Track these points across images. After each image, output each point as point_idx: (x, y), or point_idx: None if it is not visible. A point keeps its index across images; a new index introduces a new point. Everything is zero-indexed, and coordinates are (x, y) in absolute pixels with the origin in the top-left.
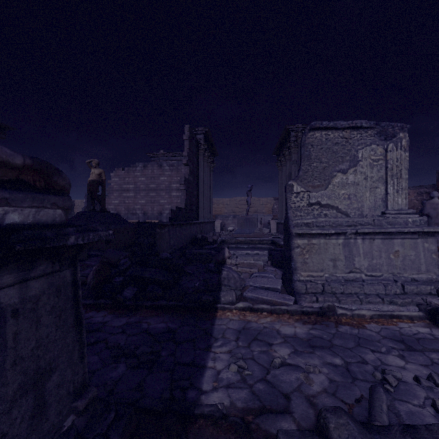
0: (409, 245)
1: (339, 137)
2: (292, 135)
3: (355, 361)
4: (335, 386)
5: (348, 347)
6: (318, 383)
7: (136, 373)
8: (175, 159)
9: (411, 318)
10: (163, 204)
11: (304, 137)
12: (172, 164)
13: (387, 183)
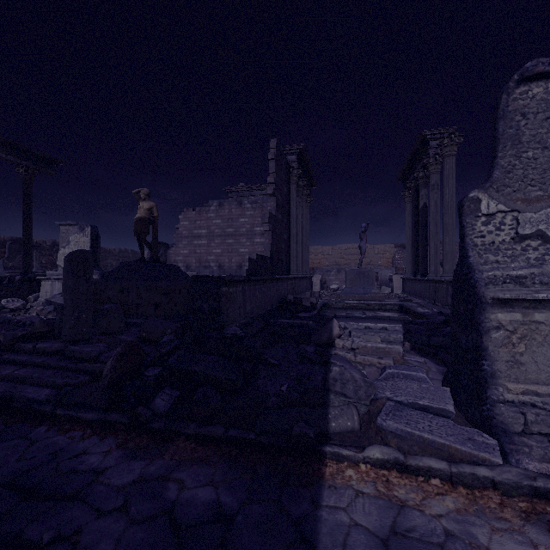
0: None
1: None
2: (431, 146)
3: None
4: None
5: None
6: None
7: None
8: (259, 194)
9: None
10: (243, 253)
11: (506, 98)
12: (255, 200)
13: None
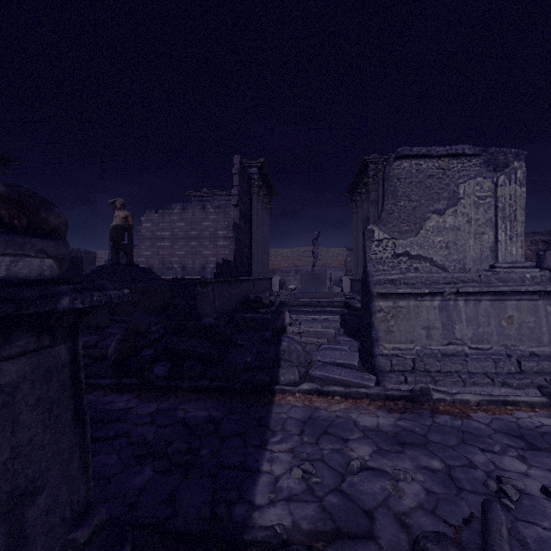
0: (527, 308)
1: (433, 168)
2: (370, 168)
3: (460, 465)
4: (434, 500)
5: (450, 444)
6: (411, 496)
7: (167, 479)
8: (222, 199)
9: (532, 405)
10: (207, 255)
11: (389, 168)
12: (218, 205)
13: (498, 227)
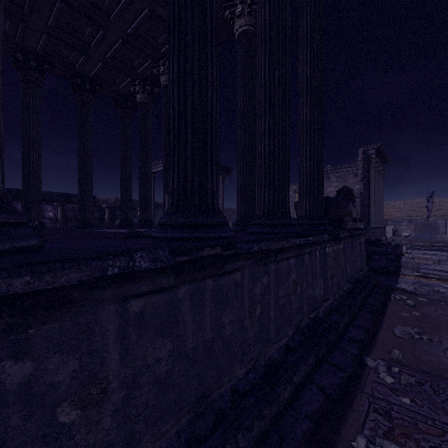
0: None
1: None
2: None
3: None
4: None
5: None
6: None
7: None
8: (342, 171)
9: None
10: None
11: None
12: (339, 176)
13: None
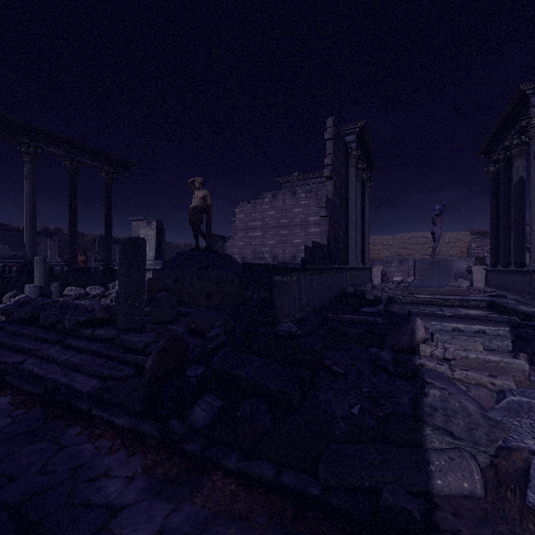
0: None
1: None
2: (533, 103)
3: None
4: None
5: None
6: None
7: None
8: (314, 182)
9: None
10: (297, 244)
11: None
12: (309, 189)
13: None
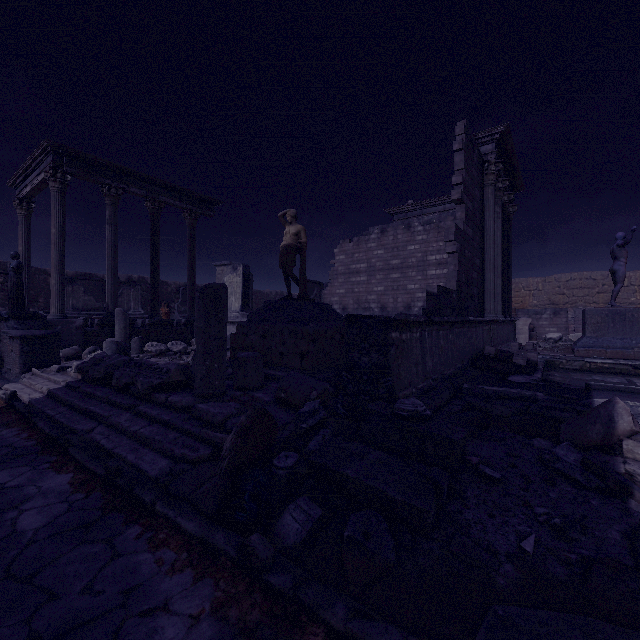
0: None
1: None
2: None
3: None
4: None
5: None
6: None
7: None
8: (435, 211)
9: None
10: (413, 290)
11: None
12: (428, 220)
13: None
